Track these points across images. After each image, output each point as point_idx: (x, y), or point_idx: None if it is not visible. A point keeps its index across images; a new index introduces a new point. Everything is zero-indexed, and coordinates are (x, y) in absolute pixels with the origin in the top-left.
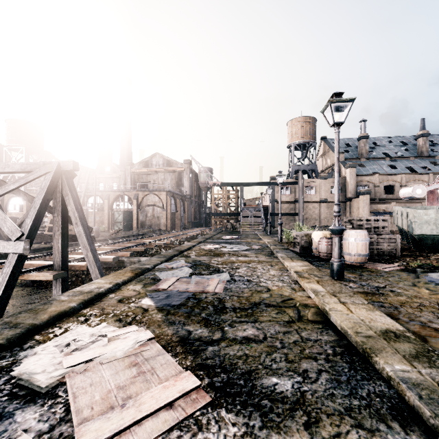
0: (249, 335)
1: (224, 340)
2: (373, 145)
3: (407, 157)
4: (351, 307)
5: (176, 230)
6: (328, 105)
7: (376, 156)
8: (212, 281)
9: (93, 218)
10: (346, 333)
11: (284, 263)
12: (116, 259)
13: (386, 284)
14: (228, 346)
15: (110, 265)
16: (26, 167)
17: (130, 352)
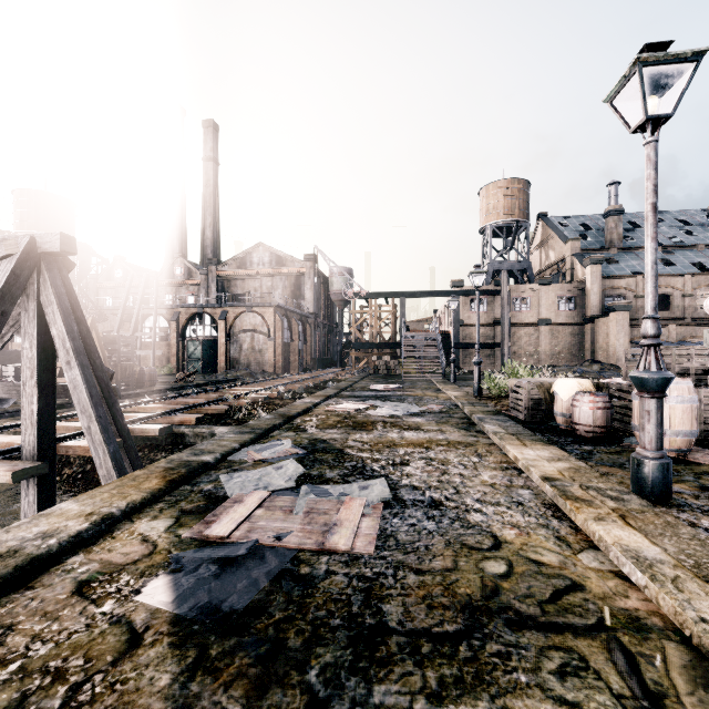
0: None
1: None
2: (630, 225)
3: (692, 246)
4: None
5: (292, 372)
6: (632, 73)
7: (636, 245)
8: (349, 508)
9: (152, 352)
10: None
11: (505, 450)
12: (165, 431)
13: None
14: None
15: (158, 440)
16: None
17: None
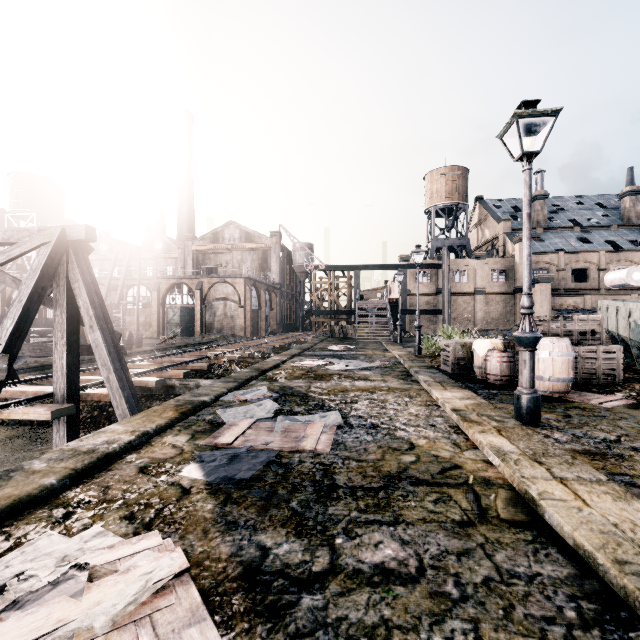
0: (387, 561)
1: (336, 575)
2: (554, 208)
3: (606, 226)
4: (580, 491)
5: (259, 335)
6: (512, 122)
7: (559, 225)
8: (312, 428)
9: (136, 318)
10: (592, 560)
11: (431, 393)
12: (160, 383)
13: (618, 434)
14: (345, 592)
15: (152, 391)
16: (11, 236)
17: (129, 613)
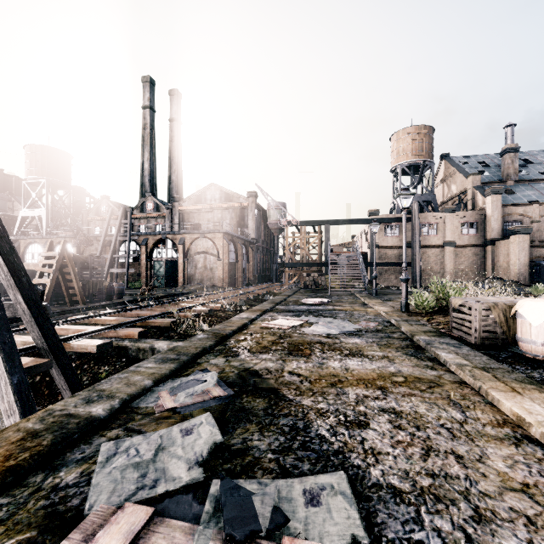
0: None
1: None
2: (523, 162)
3: None
4: None
5: (237, 286)
6: None
7: (530, 178)
8: None
9: (126, 270)
10: None
11: (490, 398)
12: (104, 347)
13: None
14: None
15: (103, 353)
16: None
17: None
